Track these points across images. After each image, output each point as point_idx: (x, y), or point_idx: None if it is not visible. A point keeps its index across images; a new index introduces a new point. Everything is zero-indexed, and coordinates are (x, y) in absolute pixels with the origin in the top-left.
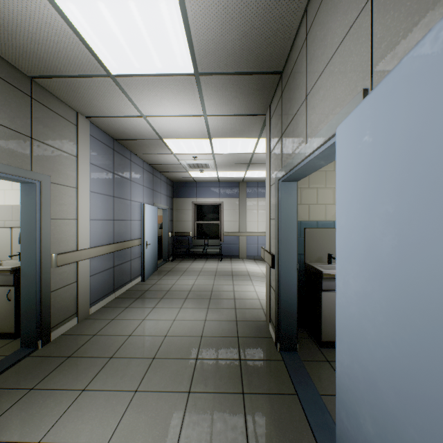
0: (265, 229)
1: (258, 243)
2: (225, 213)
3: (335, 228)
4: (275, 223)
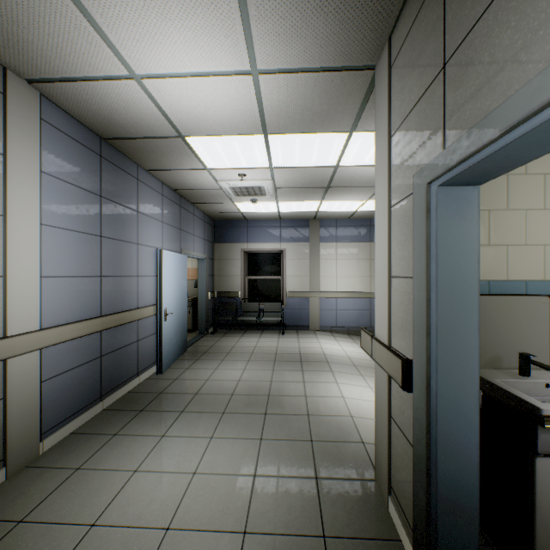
0: (347, 288)
1: (337, 308)
2: (289, 265)
3: (528, 296)
4: (417, 287)
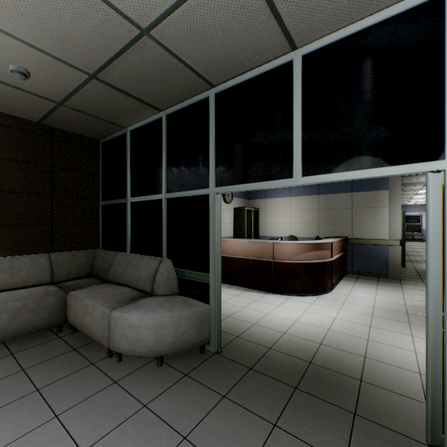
0: None
1: None
2: (424, 219)
3: None
4: None
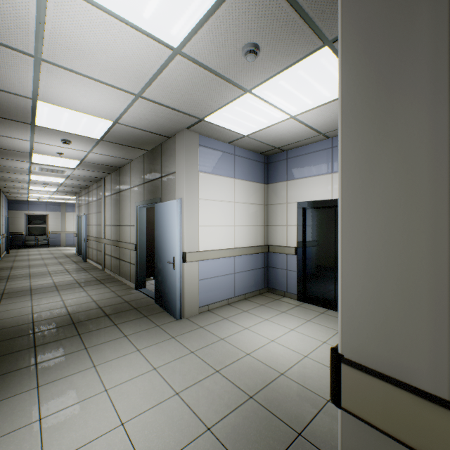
0: None
1: (74, 237)
2: (51, 220)
3: None
4: (78, 226)
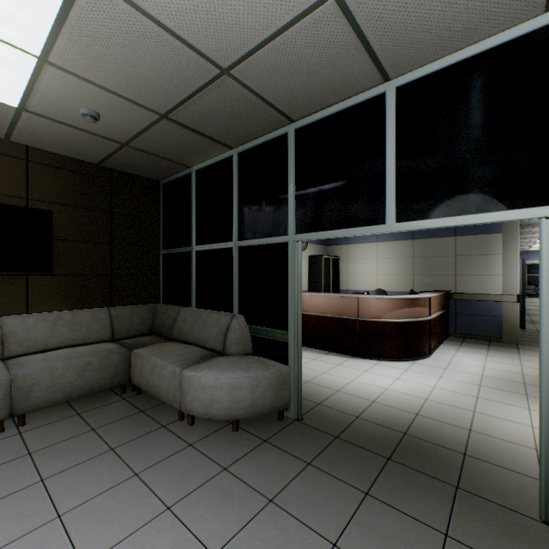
0: None
1: None
2: None
3: None
4: None
